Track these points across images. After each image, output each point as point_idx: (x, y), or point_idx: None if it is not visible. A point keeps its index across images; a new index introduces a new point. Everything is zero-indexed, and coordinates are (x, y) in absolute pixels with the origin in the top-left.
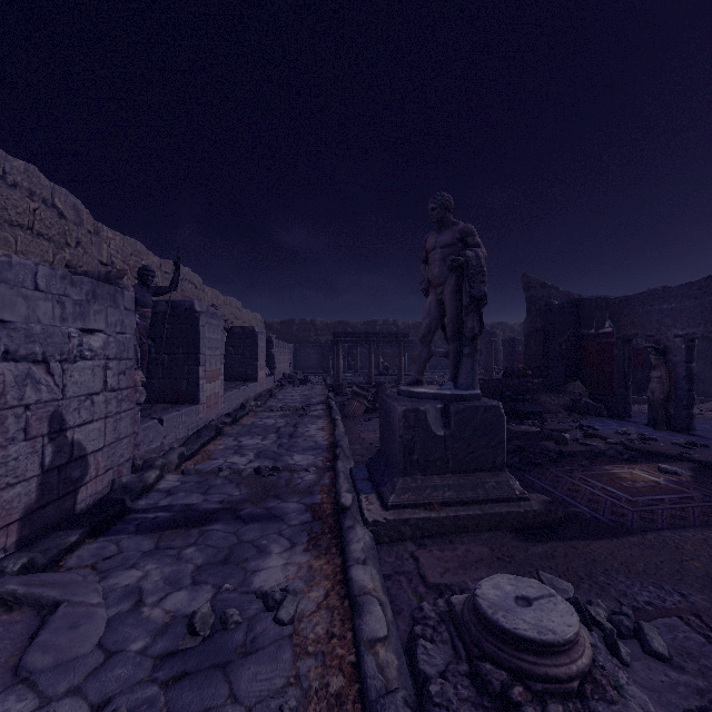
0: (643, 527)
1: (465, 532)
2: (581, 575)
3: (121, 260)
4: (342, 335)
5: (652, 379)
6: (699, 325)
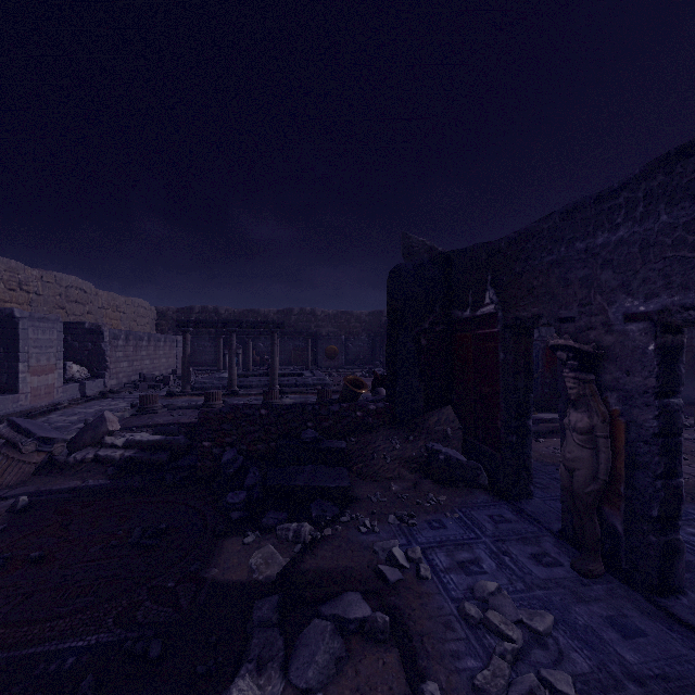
0: None
1: None
2: None
3: None
4: (189, 324)
5: (569, 434)
6: None
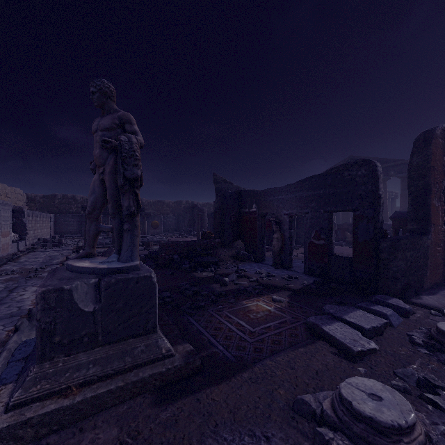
0: (254, 359)
1: (105, 409)
2: (193, 443)
3: None
4: None
5: (274, 239)
6: (294, 208)
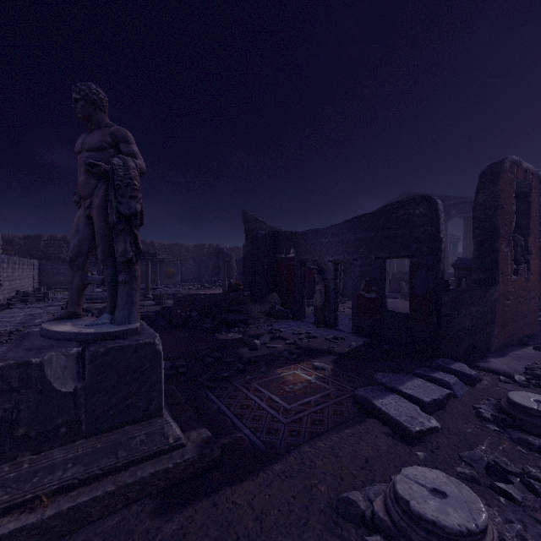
0: (289, 446)
1: (88, 523)
2: None
3: None
4: None
5: (316, 292)
6: (340, 254)
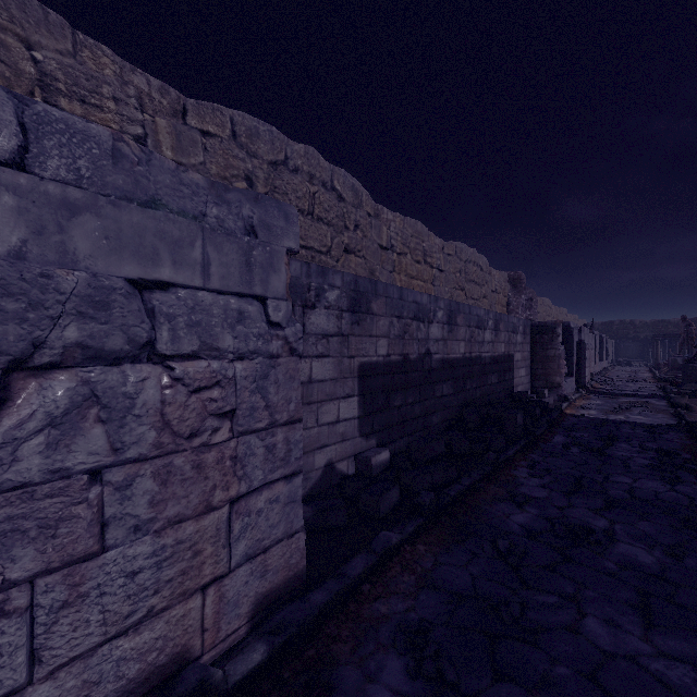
0: None
1: None
2: None
3: (554, 315)
4: (659, 336)
5: None
6: None
